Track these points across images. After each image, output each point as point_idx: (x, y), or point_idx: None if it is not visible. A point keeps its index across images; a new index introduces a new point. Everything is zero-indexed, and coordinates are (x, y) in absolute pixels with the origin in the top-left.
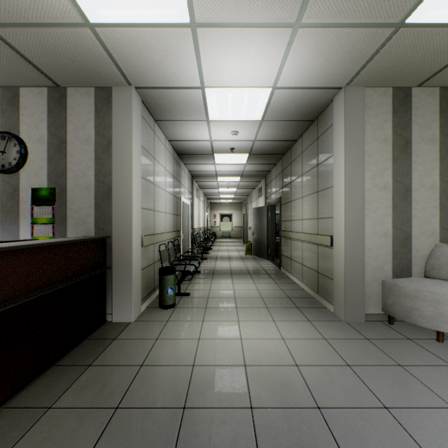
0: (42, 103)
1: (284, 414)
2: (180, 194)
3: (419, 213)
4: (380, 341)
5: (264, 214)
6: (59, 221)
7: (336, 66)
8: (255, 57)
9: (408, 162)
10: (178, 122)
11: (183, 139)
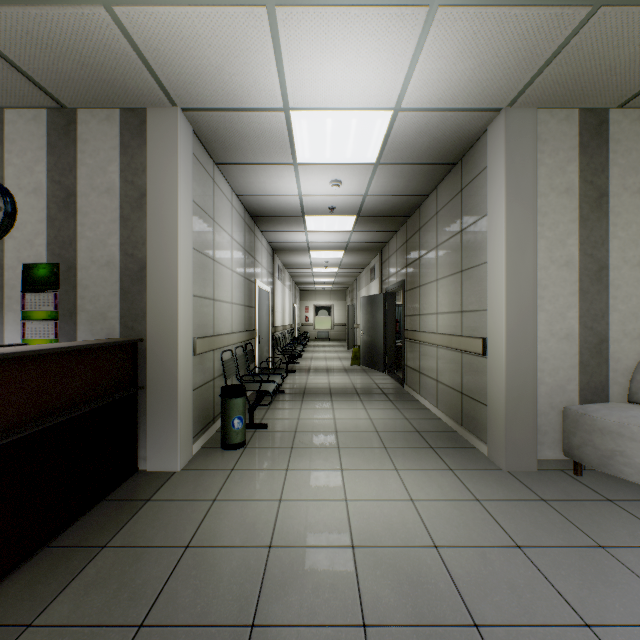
0: (39, 133)
1: (419, 639)
2: (255, 277)
3: (621, 304)
4: (564, 504)
5: (378, 306)
6: (66, 316)
7: (494, 74)
8: (369, 58)
9: (603, 224)
10: (250, 165)
11: (259, 193)
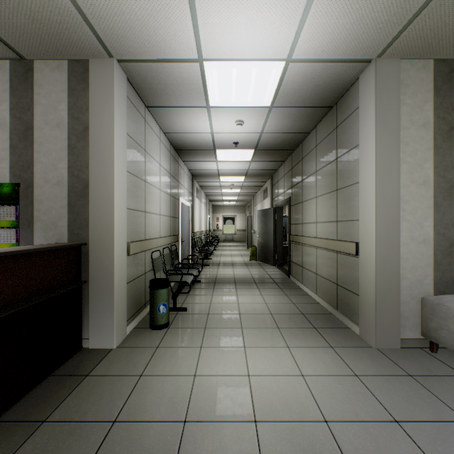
0: (3, 79)
1: None
2: (179, 195)
3: None
4: (428, 379)
5: (270, 217)
6: (24, 224)
7: (369, 28)
8: (267, 13)
9: (453, 151)
10: (173, 108)
11: (181, 131)
